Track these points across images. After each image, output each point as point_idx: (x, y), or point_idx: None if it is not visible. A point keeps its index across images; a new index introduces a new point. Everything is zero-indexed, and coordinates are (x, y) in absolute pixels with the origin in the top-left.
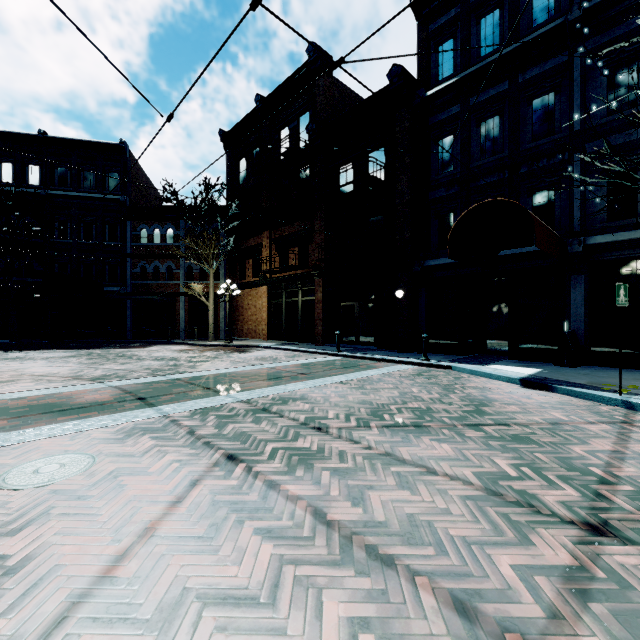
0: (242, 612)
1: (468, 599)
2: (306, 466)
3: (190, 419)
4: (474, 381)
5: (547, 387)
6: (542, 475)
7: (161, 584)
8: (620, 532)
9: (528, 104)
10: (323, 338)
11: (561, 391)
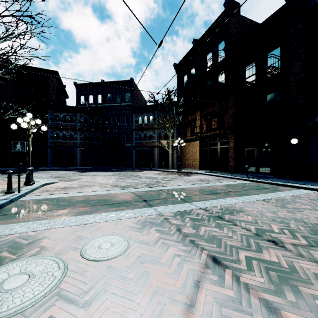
0: None
1: None
2: (291, 287)
3: (175, 218)
4: None
5: None
6: None
7: None
8: None
9: None
10: (234, 169)
11: None
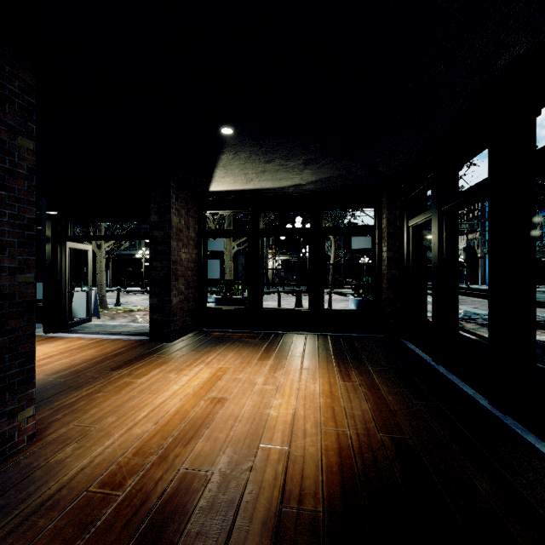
0: None
1: None
2: None
3: None
4: None
5: None
6: None
7: None
8: None
9: None
10: None
11: None
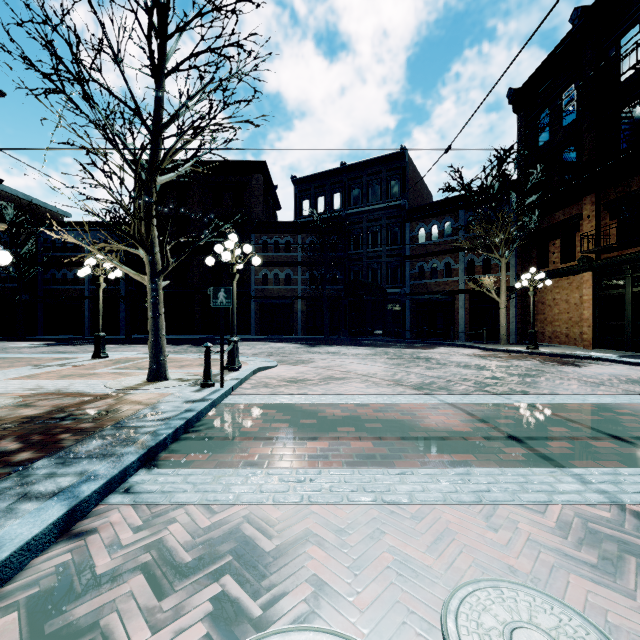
0: None
1: None
2: None
3: None
4: None
5: None
6: None
7: None
8: None
9: None
10: None
11: None
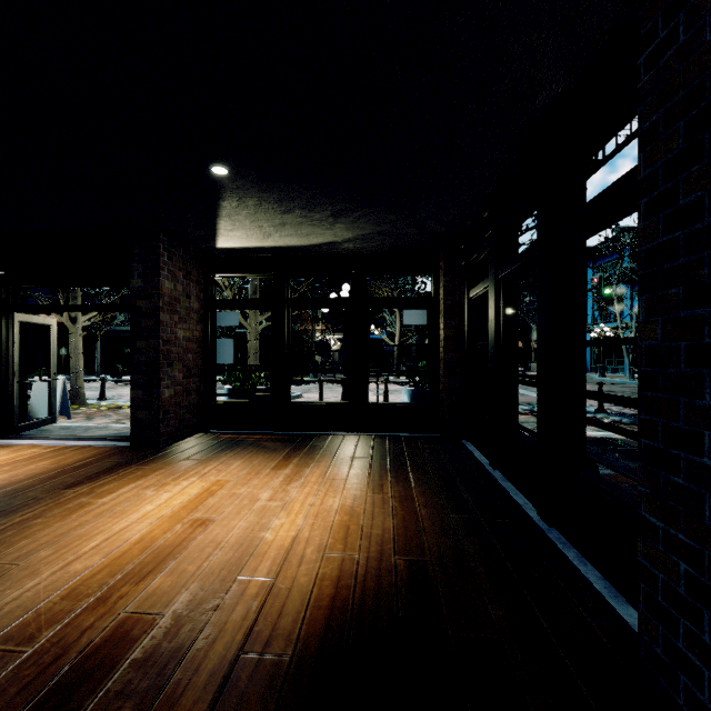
0: None
1: None
2: None
3: None
4: None
5: None
6: None
7: None
8: None
9: None
10: None
11: None
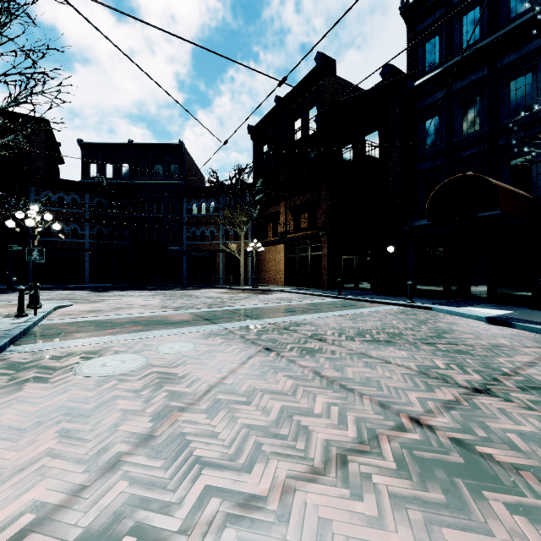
0: (280, 396)
1: (387, 404)
2: (311, 355)
3: (240, 331)
4: (447, 318)
5: (508, 324)
6: (463, 369)
7: (244, 386)
8: (494, 393)
9: (506, 85)
10: (328, 285)
11: (519, 327)
